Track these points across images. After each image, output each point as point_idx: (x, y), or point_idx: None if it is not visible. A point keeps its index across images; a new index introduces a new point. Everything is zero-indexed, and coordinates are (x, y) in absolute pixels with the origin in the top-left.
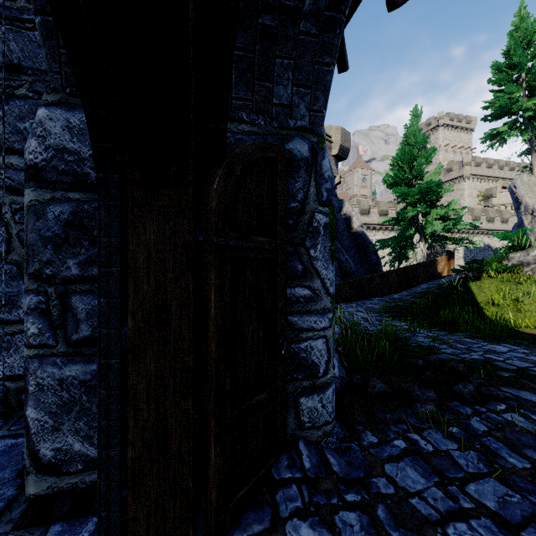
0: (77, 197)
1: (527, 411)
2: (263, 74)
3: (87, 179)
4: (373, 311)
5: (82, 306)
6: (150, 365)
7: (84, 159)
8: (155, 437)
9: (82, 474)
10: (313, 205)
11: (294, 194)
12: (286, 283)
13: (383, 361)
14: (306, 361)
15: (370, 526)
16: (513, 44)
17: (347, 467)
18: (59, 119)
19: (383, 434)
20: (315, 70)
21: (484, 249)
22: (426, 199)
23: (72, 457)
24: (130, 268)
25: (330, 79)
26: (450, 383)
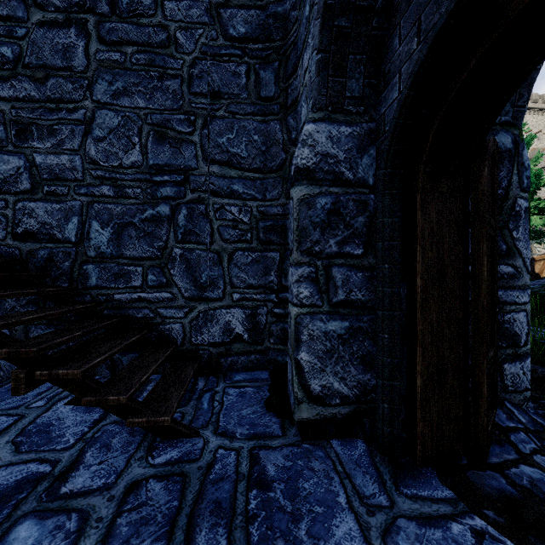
0: (336, 191)
1: None
2: None
3: (342, 177)
4: None
5: (339, 276)
6: (432, 315)
7: (340, 161)
8: (436, 372)
9: (339, 407)
10: (515, 191)
11: (499, 182)
12: (497, 260)
13: None
14: (509, 331)
15: None
16: None
17: None
18: (324, 131)
19: None
20: None
21: None
22: None
23: (332, 393)
24: (419, 240)
25: (535, 77)
26: None
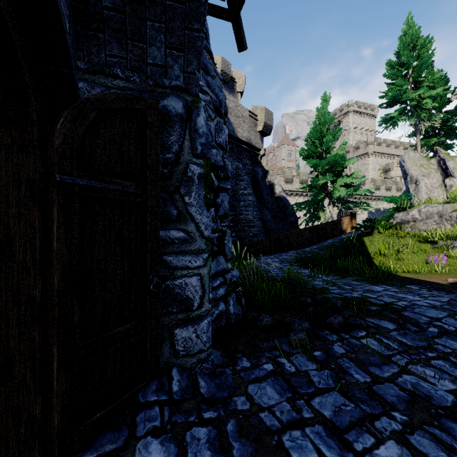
0: None
1: (381, 336)
2: (136, 35)
3: None
4: (286, 261)
5: None
6: None
7: None
8: None
9: None
10: (188, 157)
11: (169, 146)
12: (158, 225)
13: (279, 300)
14: (180, 296)
15: (216, 439)
16: (402, 47)
17: (215, 389)
18: None
19: (257, 359)
20: (186, 35)
21: (383, 213)
22: (334, 170)
23: None
24: None
25: (201, 45)
26: (327, 316)
